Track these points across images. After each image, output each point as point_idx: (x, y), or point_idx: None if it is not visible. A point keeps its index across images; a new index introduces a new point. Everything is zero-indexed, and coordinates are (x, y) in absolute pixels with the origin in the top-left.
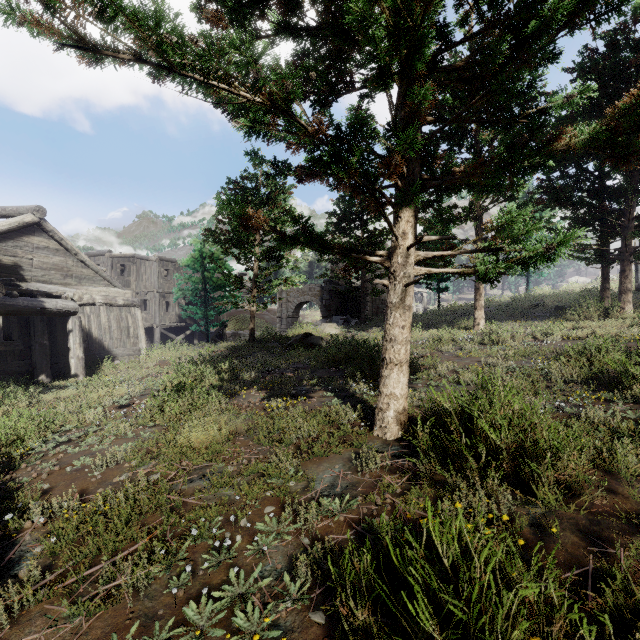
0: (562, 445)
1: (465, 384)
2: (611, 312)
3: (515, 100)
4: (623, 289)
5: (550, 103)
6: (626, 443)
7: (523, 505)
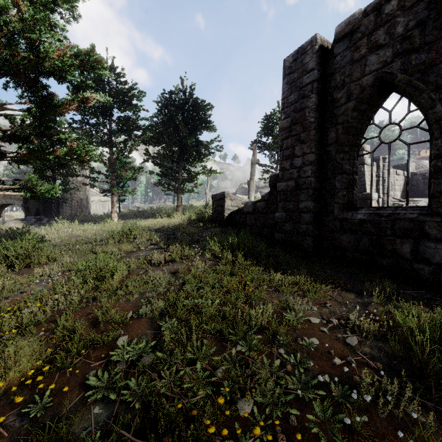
0: (53, 257)
1: (58, 246)
2: (172, 215)
3: (130, 108)
4: (177, 205)
5: (62, 136)
6: (70, 253)
7: (11, 272)
